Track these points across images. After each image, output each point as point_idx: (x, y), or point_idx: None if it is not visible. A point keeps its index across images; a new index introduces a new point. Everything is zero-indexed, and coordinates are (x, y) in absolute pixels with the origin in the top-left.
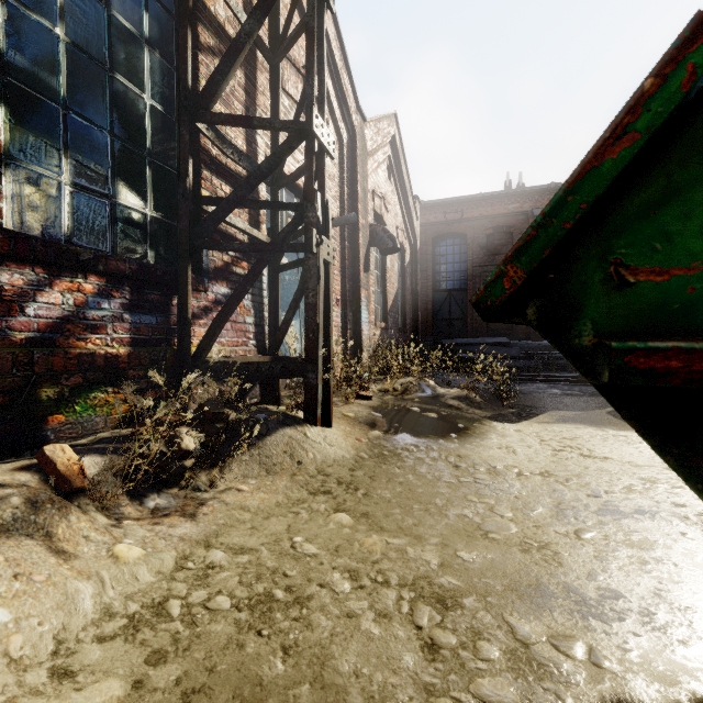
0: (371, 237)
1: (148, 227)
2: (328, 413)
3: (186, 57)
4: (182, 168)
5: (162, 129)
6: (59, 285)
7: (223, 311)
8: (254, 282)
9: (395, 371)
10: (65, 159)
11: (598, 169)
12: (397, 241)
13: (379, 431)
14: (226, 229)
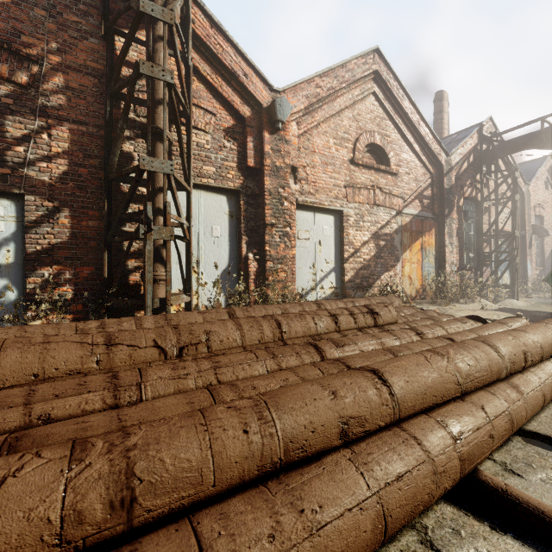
0: (533, 231)
1: (472, 259)
2: (518, 298)
3: (482, 225)
4: (481, 247)
5: (473, 237)
6: (467, 273)
7: (490, 275)
8: (498, 268)
9: (545, 290)
10: (465, 252)
11: (550, 273)
12: (548, 232)
13: (534, 303)
14: (485, 254)
